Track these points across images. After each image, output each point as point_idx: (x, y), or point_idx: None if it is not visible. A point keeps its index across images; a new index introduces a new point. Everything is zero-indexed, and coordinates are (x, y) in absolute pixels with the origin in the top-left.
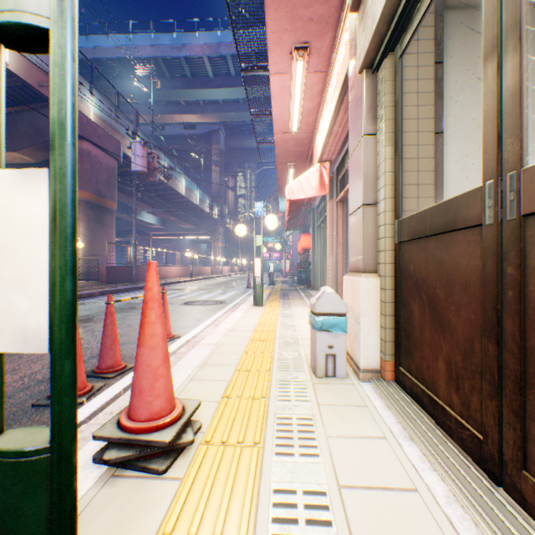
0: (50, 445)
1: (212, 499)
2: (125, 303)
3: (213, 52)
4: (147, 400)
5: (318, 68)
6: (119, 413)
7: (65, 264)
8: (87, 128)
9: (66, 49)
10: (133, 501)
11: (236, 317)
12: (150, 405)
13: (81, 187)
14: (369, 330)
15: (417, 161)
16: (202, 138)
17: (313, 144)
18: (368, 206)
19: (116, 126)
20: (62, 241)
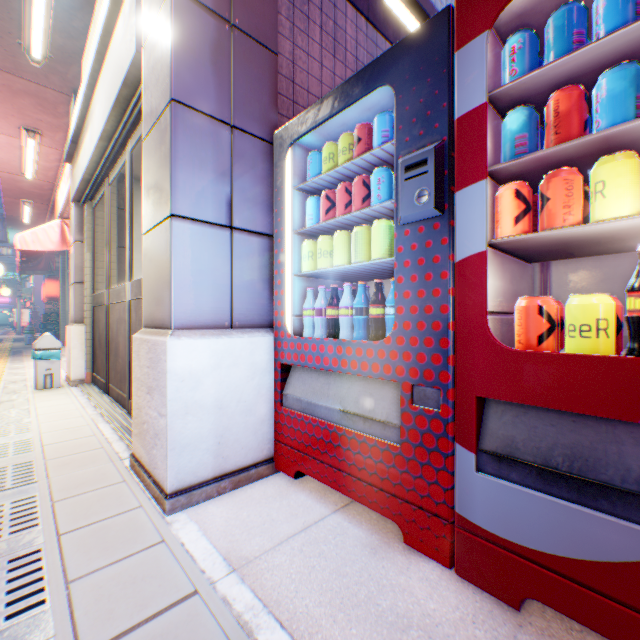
0: None
1: None
2: None
3: None
4: None
5: (54, 146)
6: None
7: None
8: None
9: None
10: None
11: None
12: None
13: None
14: (79, 357)
15: None
16: None
17: (57, 194)
18: (79, 283)
19: None
20: None
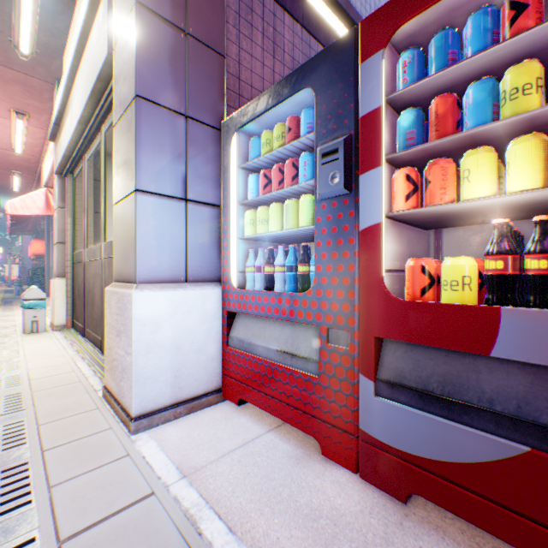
0: None
1: None
2: None
3: None
4: None
5: (40, 126)
6: None
7: None
8: None
9: None
10: None
11: None
12: None
13: None
14: (61, 306)
15: None
16: None
17: (43, 166)
18: (61, 243)
19: None
20: None
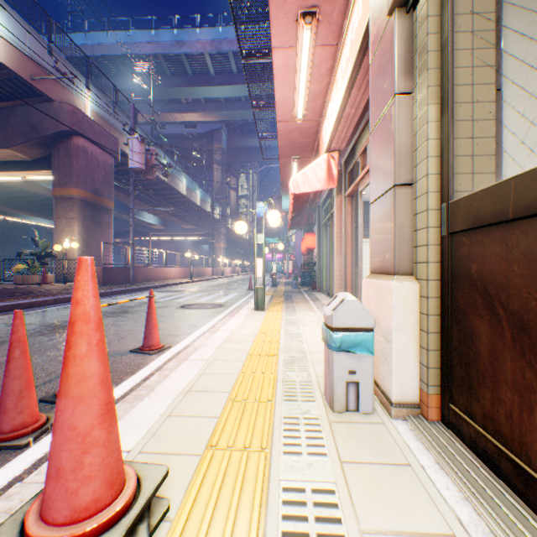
0: None
1: None
2: (118, 306)
3: (214, 48)
4: (68, 488)
5: (327, 41)
6: (34, 497)
7: None
8: (82, 124)
9: None
10: None
11: (235, 324)
12: (74, 497)
13: (76, 185)
14: (404, 351)
15: (472, 124)
16: (204, 137)
17: (320, 133)
18: (401, 187)
19: (114, 123)
20: None
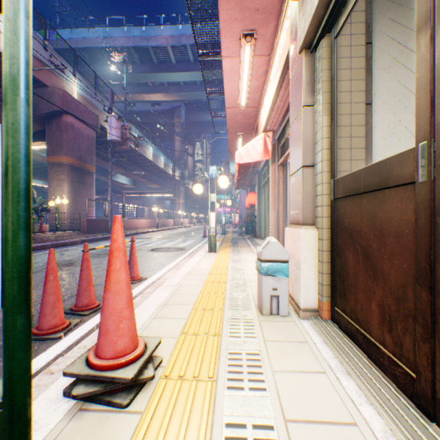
0: (2, 401)
1: (169, 433)
2: (102, 249)
3: (175, 42)
4: (112, 340)
5: (262, 52)
6: (88, 350)
7: (17, 219)
8: (71, 104)
9: (18, 4)
10: (97, 435)
11: (194, 262)
12: (115, 344)
13: (66, 154)
14: (308, 275)
15: (350, 128)
16: (166, 113)
17: (259, 117)
18: (307, 167)
19: (95, 103)
20: (14, 196)
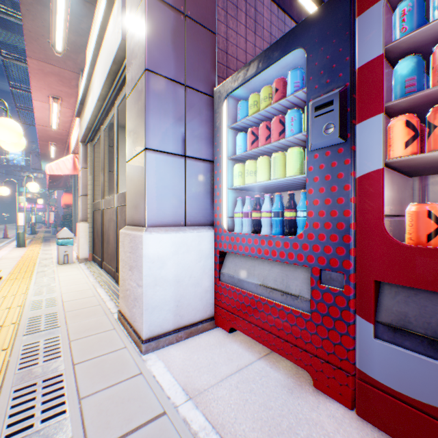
0: None
1: (15, 283)
2: None
3: None
4: None
5: (69, 107)
6: None
7: None
8: None
9: None
10: None
11: (3, 253)
12: None
13: None
14: (84, 243)
15: None
16: None
17: (71, 138)
18: (84, 196)
19: None
20: None
